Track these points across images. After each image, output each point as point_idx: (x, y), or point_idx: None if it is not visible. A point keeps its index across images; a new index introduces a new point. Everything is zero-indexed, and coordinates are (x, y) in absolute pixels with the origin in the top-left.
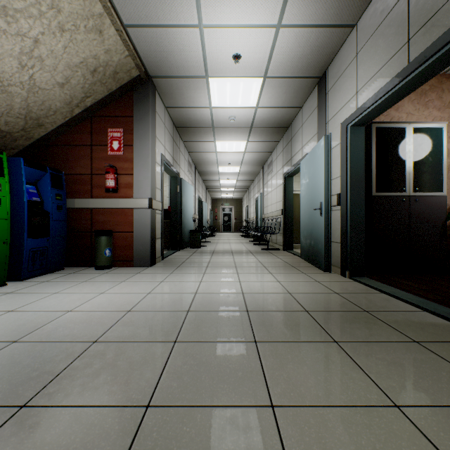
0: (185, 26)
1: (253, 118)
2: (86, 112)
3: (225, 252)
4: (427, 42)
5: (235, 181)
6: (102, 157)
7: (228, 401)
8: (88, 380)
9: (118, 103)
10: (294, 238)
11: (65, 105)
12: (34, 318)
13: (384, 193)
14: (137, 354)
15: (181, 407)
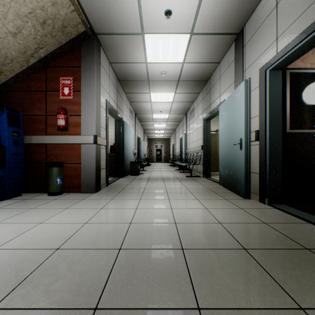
0: None
1: (180, 73)
2: (41, 62)
3: (158, 178)
4: None
5: (165, 125)
6: (55, 100)
7: None
8: None
9: (68, 55)
10: (211, 168)
11: (20, 55)
12: None
13: (297, 130)
14: None
15: None
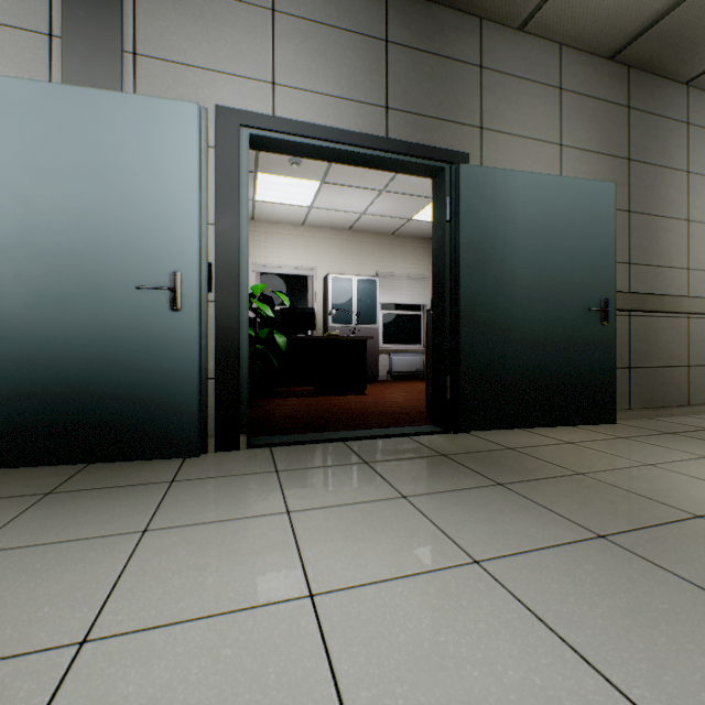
0: None
1: None
2: None
3: None
4: (411, 137)
5: None
6: None
7: None
8: None
9: None
10: None
11: None
12: None
13: None
14: None
15: None
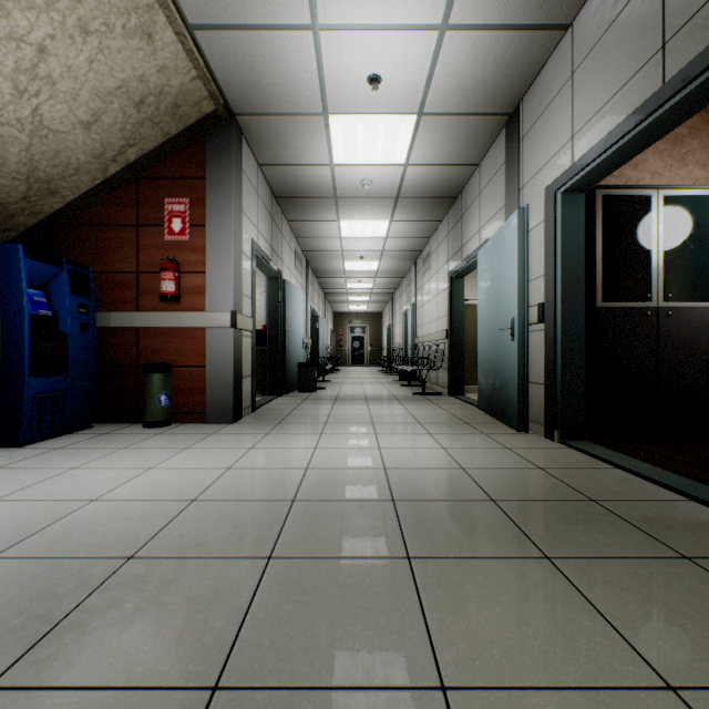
0: (290, 27)
1: (400, 182)
2: (129, 170)
3: (355, 398)
4: (698, 46)
5: (370, 285)
6: (155, 244)
7: (362, 678)
8: (112, 634)
9: (181, 156)
10: (467, 376)
11: (94, 159)
12: (32, 514)
13: (617, 303)
14: (202, 582)
15: (277, 690)
